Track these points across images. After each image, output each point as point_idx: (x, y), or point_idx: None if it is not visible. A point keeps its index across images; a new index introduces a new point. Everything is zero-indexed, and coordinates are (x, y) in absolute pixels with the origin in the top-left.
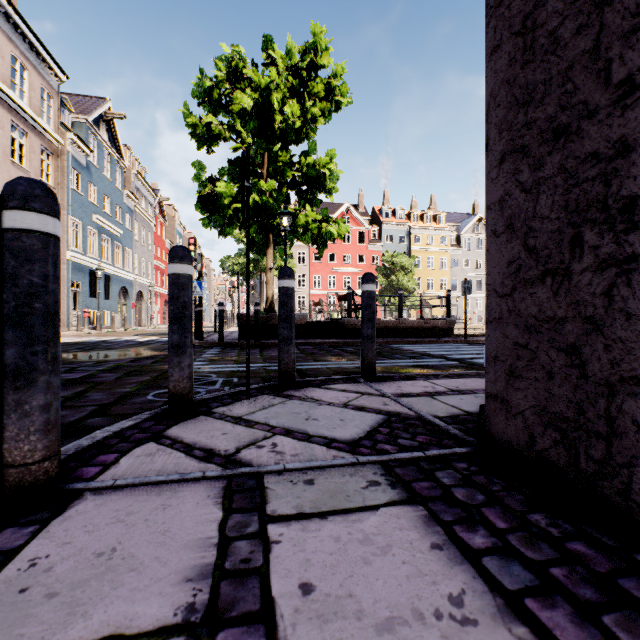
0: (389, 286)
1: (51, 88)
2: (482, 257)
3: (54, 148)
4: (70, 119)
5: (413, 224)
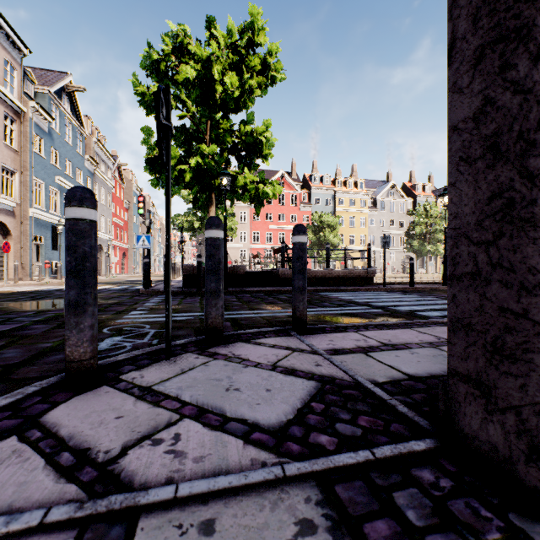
0: (317, 241)
1: (14, 60)
2: (395, 217)
3: (17, 115)
4: (33, 90)
5: (337, 189)
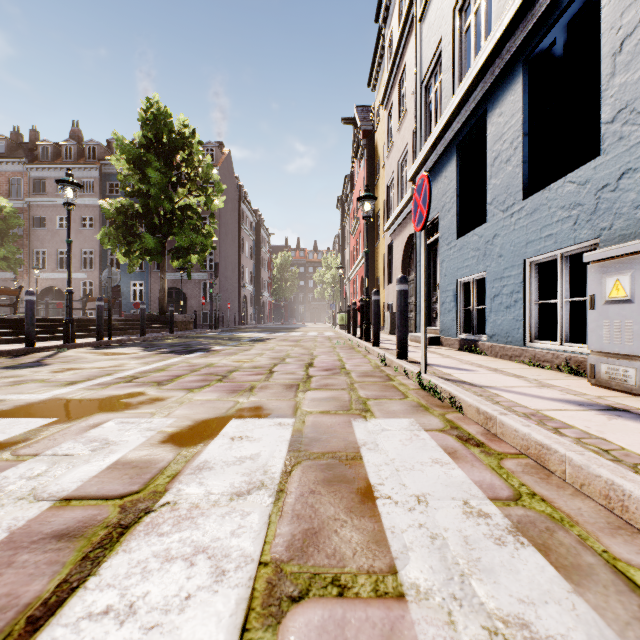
0: None
1: None
2: None
3: None
4: None
5: None
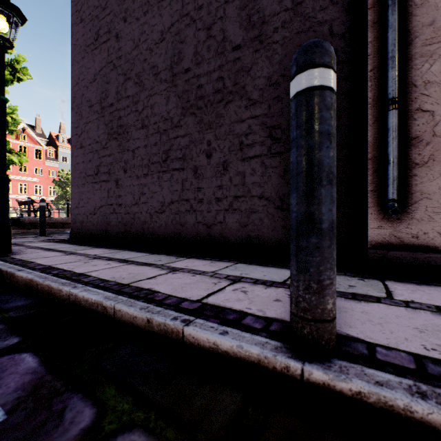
0: (65, 195)
1: None
2: None
3: None
4: None
5: None
